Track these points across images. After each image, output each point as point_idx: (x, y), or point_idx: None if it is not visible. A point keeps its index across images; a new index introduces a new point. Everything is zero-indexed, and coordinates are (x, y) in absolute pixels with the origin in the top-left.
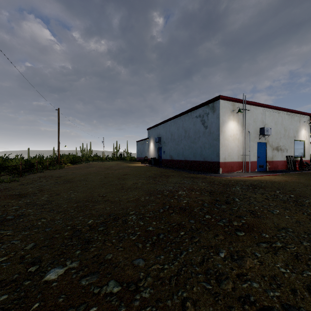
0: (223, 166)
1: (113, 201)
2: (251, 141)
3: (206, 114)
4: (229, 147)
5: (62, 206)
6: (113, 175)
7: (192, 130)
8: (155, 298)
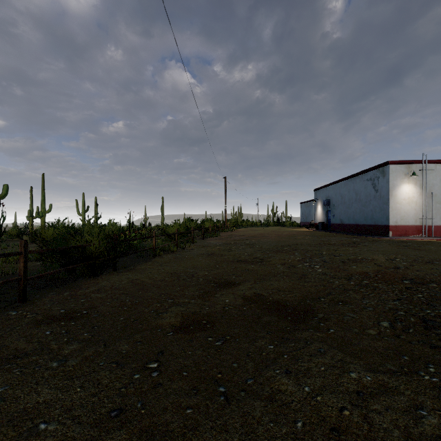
0: (394, 229)
1: (293, 242)
2: (436, 203)
3: (376, 178)
4: (402, 211)
5: (269, 242)
6: (284, 235)
7: (363, 194)
8: (312, 250)
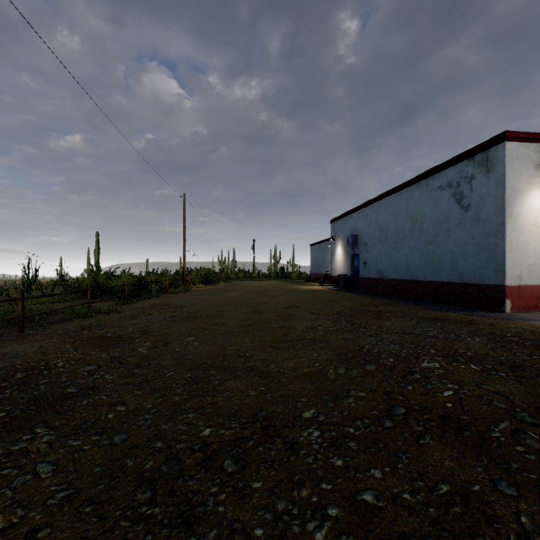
0: (515, 295)
1: (266, 373)
2: None
3: (466, 180)
4: (531, 252)
5: (165, 375)
6: (268, 308)
7: (430, 218)
8: None
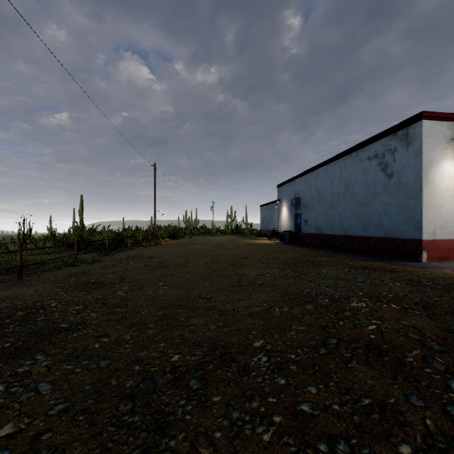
0: (430, 248)
1: (223, 312)
2: None
3: (390, 152)
4: (444, 212)
5: (140, 313)
6: (225, 258)
7: (360, 183)
8: None
